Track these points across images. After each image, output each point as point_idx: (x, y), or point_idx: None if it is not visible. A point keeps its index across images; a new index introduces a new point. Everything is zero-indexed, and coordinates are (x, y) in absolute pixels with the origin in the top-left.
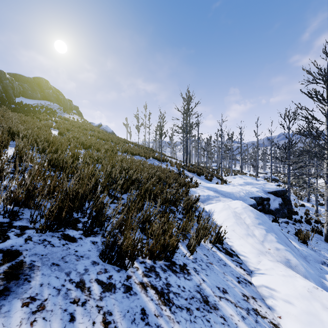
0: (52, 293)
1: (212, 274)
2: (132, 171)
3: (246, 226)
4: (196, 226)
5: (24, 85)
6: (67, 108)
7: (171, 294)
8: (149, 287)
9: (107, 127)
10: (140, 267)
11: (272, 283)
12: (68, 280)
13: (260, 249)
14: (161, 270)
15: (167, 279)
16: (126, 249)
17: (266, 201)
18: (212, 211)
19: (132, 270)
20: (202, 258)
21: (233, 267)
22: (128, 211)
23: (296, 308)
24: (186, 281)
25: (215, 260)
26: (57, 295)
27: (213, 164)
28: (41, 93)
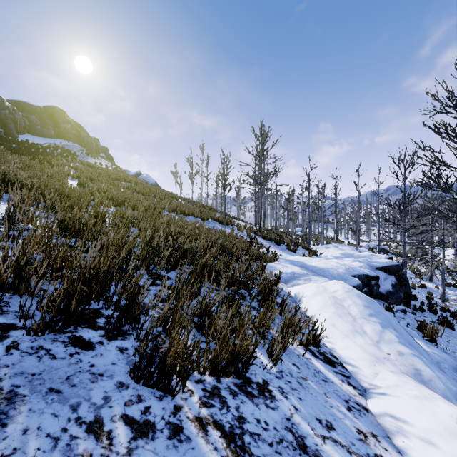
0: (43, 446)
1: (309, 398)
2: (183, 238)
3: (352, 318)
4: (278, 319)
5: (31, 118)
6: (92, 150)
7: (246, 437)
8: (210, 426)
9: (148, 176)
10: (195, 389)
11: (401, 409)
12: (75, 419)
13: (375, 354)
14: (229, 394)
15: (239, 409)
16: (174, 363)
17: (374, 281)
18: (300, 297)
19: (183, 395)
20: (290, 370)
21: (338, 383)
22: (178, 297)
23: (444, 454)
24: (269, 411)
25: (310, 372)
26: (51, 450)
27: (297, 228)
28: (55, 129)
